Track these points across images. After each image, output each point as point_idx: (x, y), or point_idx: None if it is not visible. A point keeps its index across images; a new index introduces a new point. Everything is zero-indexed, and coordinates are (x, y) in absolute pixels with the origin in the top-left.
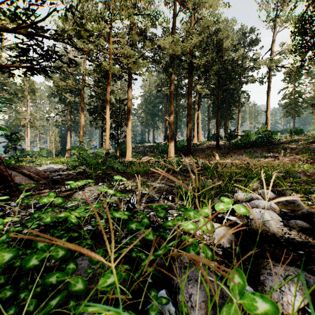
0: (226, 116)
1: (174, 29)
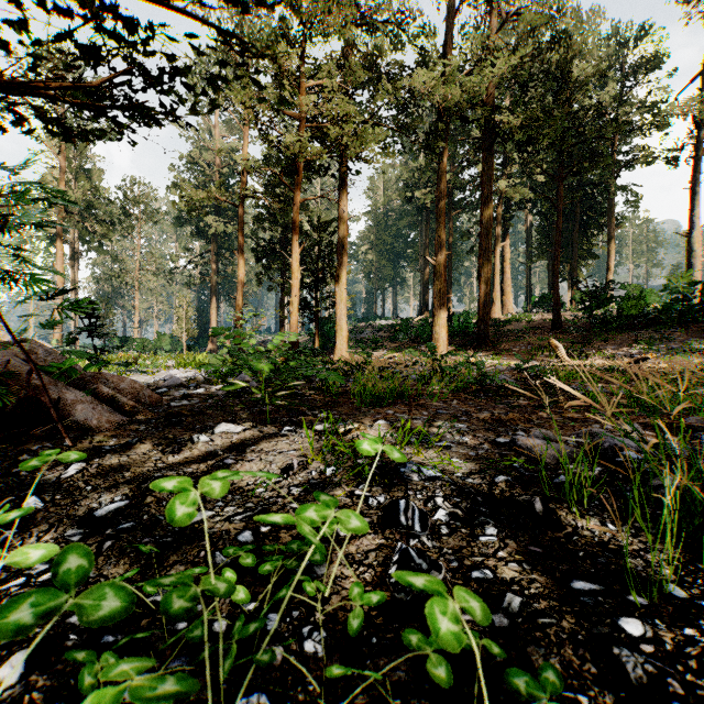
0: (574, 252)
1: (447, 49)
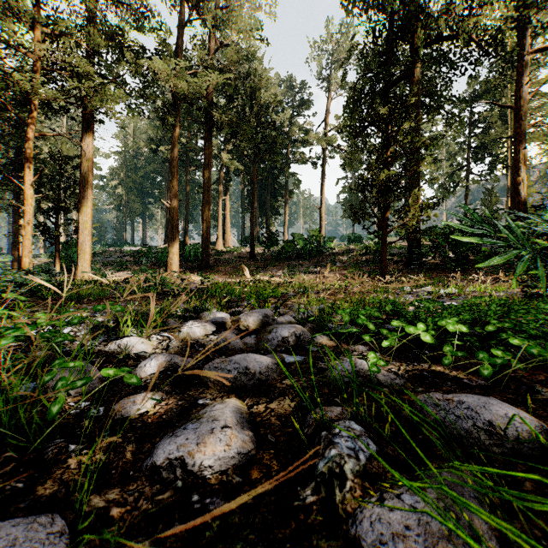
0: (268, 210)
1: (179, 49)
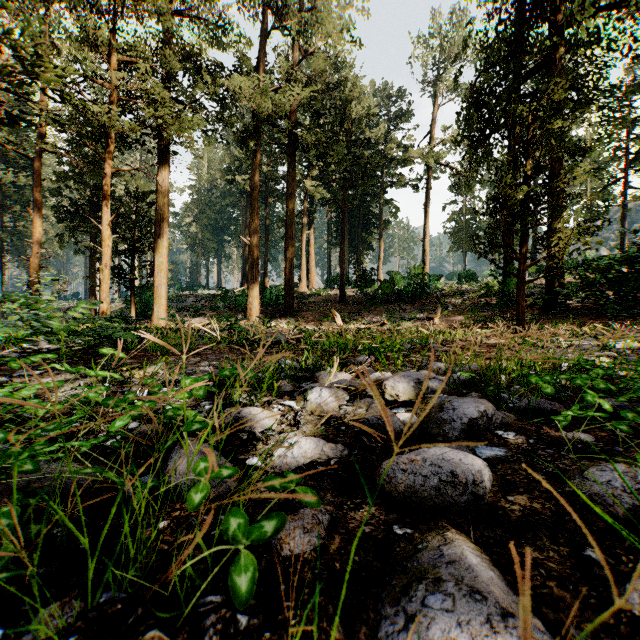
0: (359, 244)
1: (260, 63)
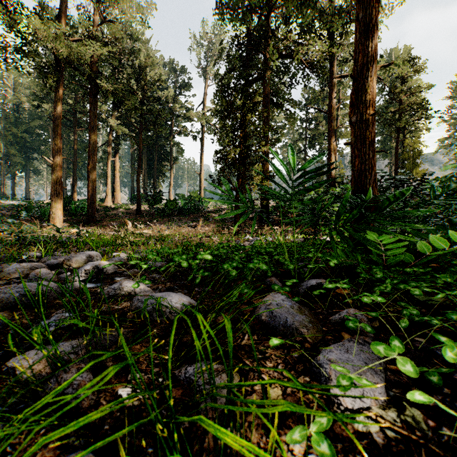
0: (155, 172)
1: (63, 14)
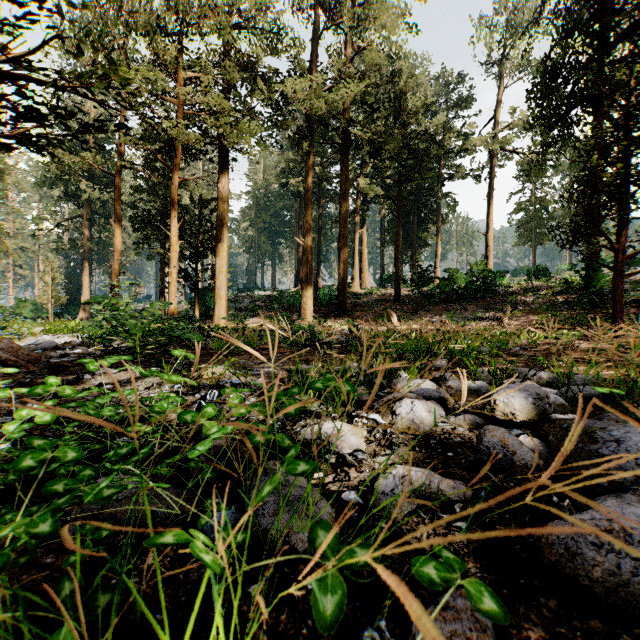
0: (414, 241)
1: (313, 64)
